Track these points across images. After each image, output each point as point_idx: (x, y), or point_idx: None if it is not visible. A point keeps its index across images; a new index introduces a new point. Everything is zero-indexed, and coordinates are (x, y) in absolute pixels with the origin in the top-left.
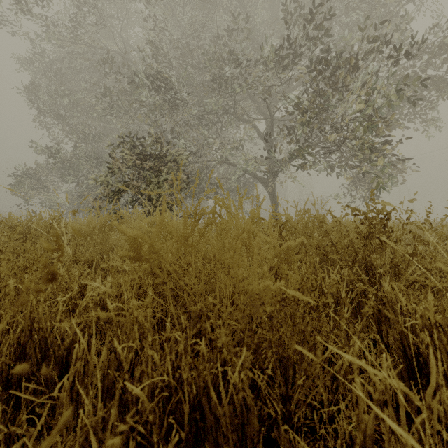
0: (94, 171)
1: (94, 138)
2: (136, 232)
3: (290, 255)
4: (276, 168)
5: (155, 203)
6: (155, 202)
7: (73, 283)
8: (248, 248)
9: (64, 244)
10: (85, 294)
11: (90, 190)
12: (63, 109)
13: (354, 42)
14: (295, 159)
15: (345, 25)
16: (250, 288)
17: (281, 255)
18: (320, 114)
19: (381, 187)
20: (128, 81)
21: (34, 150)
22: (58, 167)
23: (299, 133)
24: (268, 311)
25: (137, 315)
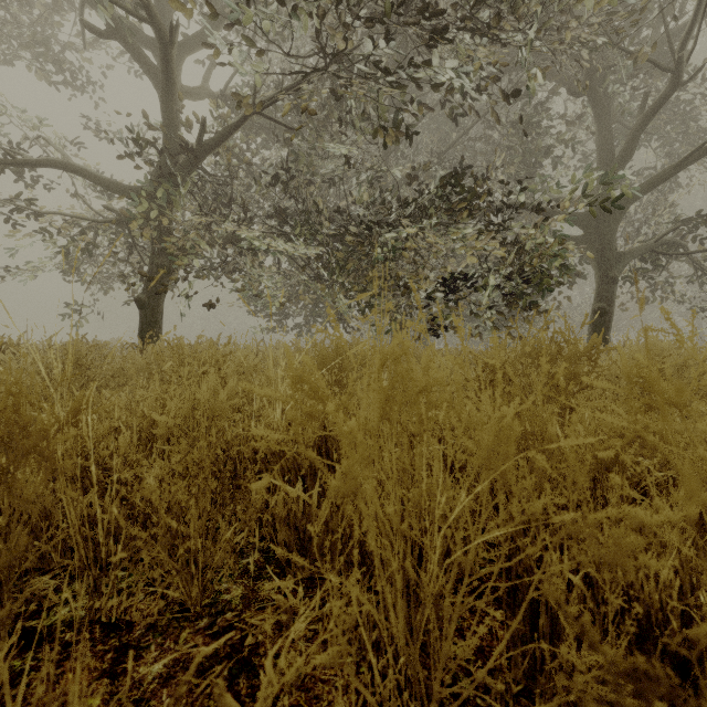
0: None
1: None
2: None
3: None
4: None
5: None
6: None
7: None
8: None
9: None
10: None
11: None
12: None
13: None
14: None
15: None
16: None
17: None
18: None
19: None
20: None
21: None
22: None
23: None
24: None
25: None
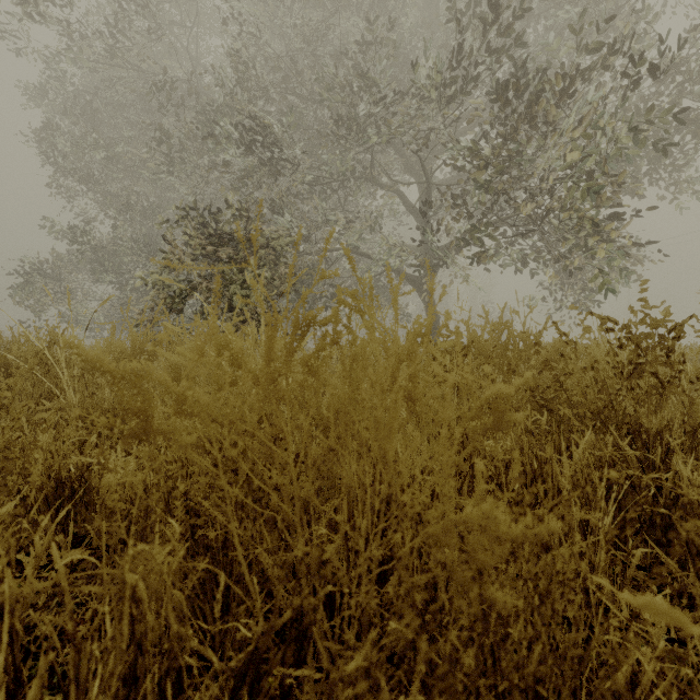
0: (145, 265)
1: (146, 213)
2: (136, 365)
3: (501, 414)
4: (436, 260)
5: (240, 315)
6: (240, 314)
7: (51, 466)
8: (410, 398)
9: (63, 385)
10: (89, 481)
11: (139, 295)
12: (97, 168)
13: (564, 53)
14: (467, 244)
15: (547, 30)
16: (431, 513)
17: (481, 413)
18: (510, 170)
19: (610, 290)
20: (198, 122)
21: (49, 233)
22: (89, 260)
23: (475, 202)
24: (500, 605)
25: (136, 580)
